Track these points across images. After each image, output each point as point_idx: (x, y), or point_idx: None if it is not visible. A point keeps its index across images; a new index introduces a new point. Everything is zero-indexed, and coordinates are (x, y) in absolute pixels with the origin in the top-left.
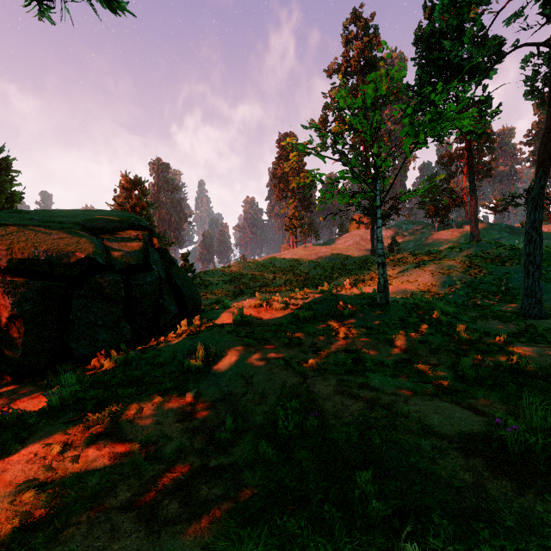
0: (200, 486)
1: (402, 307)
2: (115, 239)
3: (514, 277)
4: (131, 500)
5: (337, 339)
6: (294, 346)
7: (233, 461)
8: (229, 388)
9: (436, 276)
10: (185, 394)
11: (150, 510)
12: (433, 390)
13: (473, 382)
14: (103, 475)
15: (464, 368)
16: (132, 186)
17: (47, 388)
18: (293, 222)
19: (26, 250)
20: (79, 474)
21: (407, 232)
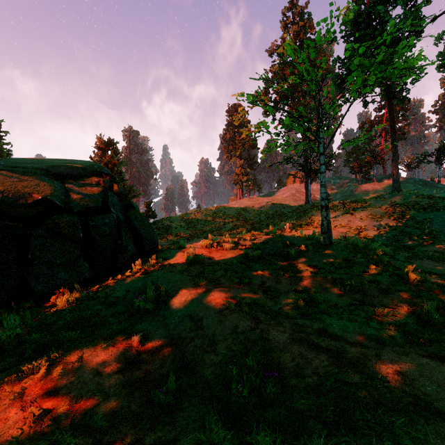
0: None
1: (345, 248)
2: (77, 184)
3: (435, 222)
4: None
5: (285, 278)
6: (243, 285)
7: (174, 436)
8: (177, 331)
9: (364, 221)
10: (131, 337)
11: None
12: (404, 340)
13: (443, 329)
14: None
15: (430, 312)
16: (106, 147)
17: (0, 327)
18: (240, 177)
19: None
20: None
21: (335, 185)
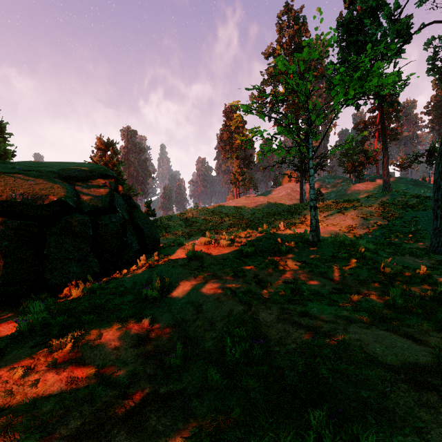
0: (149, 415)
1: (331, 244)
2: (85, 186)
3: (421, 220)
4: (80, 429)
5: (276, 271)
6: (238, 277)
7: (182, 387)
8: (181, 315)
9: (355, 220)
10: (141, 320)
11: (97, 441)
12: (369, 318)
13: (404, 311)
14: (58, 401)
15: (394, 297)
16: (105, 147)
17: (22, 314)
18: (236, 177)
19: (4, 193)
20: (35, 400)
21: (329, 184)
